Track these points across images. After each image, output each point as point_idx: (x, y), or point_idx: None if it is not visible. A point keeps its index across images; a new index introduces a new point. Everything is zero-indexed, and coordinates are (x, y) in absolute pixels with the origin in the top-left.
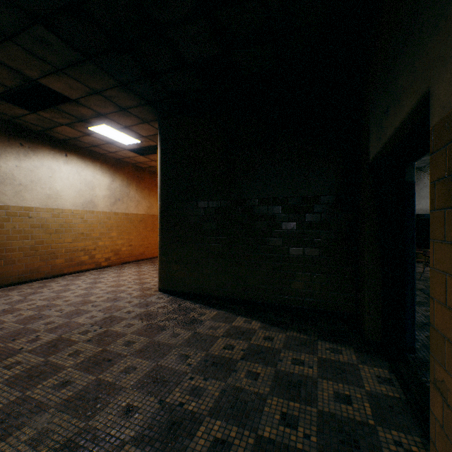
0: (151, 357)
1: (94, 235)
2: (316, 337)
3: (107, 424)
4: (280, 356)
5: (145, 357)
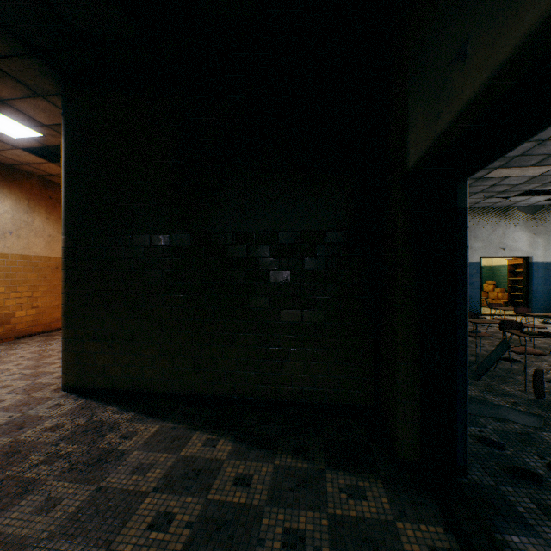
0: None
1: None
2: (322, 464)
3: None
4: (262, 528)
5: None
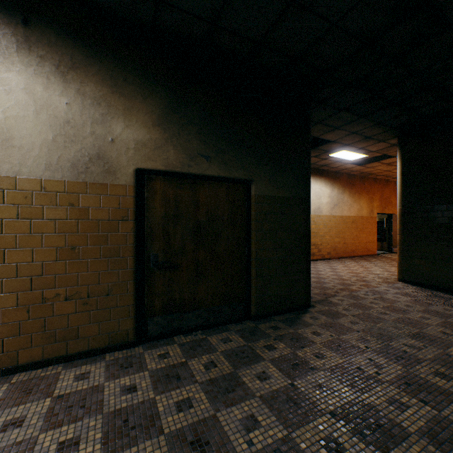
0: (436, 316)
1: (320, 234)
2: None
3: (434, 334)
4: None
5: (430, 315)
